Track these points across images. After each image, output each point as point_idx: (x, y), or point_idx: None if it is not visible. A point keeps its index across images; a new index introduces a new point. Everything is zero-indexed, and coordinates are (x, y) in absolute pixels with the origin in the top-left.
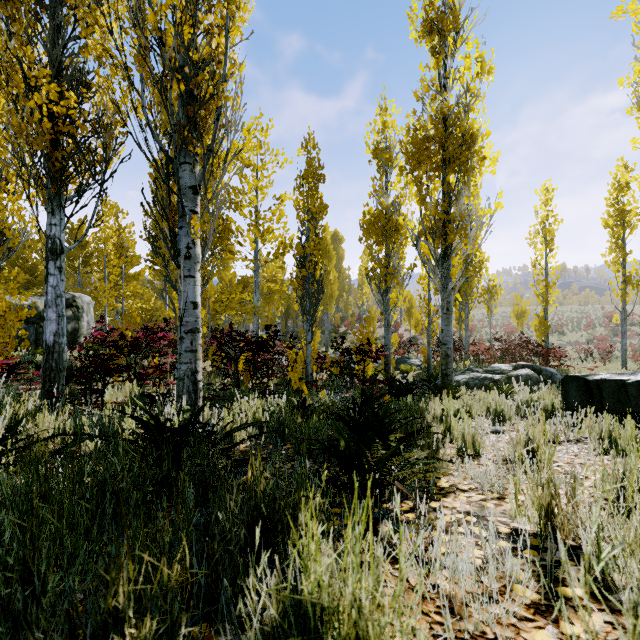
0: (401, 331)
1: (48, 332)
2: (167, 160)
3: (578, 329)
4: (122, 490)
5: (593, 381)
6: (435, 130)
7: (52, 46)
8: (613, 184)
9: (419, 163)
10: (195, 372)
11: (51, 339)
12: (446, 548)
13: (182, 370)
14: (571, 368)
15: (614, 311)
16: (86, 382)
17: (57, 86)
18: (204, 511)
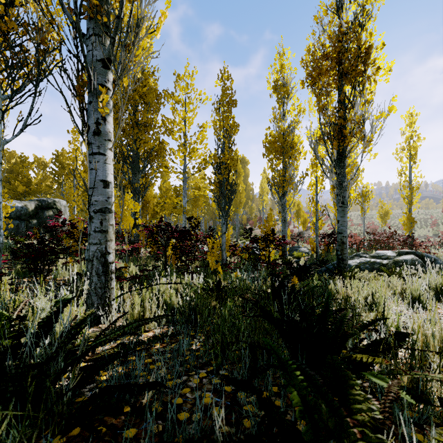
0: (291, 228)
1: None
2: (75, 32)
3: (425, 226)
4: None
5: None
6: (333, 47)
7: None
8: None
9: (318, 77)
10: (105, 253)
11: None
12: None
13: (91, 251)
14: (439, 255)
15: None
16: (35, 263)
17: None
18: None
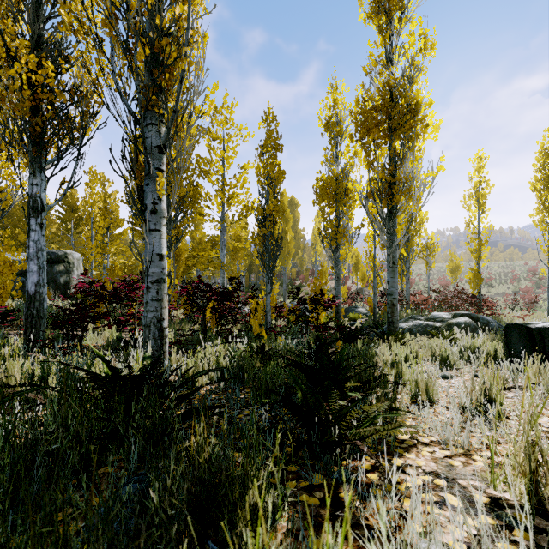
0: (349, 284)
1: (30, 283)
2: (134, 121)
3: (505, 282)
4: (57, 450)
5: (535, 329)
6: (382, 101)
7: (34, 22)
8: (540, 152)
9: (367, 131)
10: (161, 319)
11: (32, 289)
12: (422, 529)
13: (148, 318)
14: (503, 316)
15: (537, 266)
16: (68, 328)
17: (36, 57)
18: (138, 484)
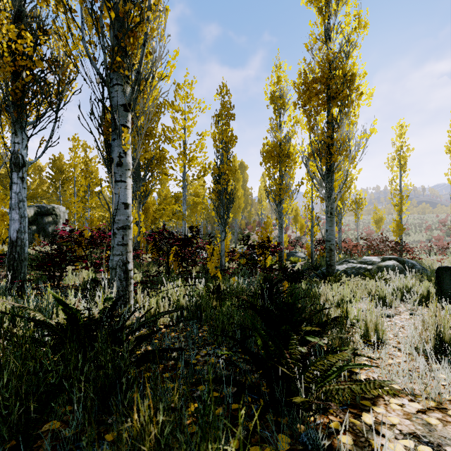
0: (289, 233)
1: (12, 230)
2: (102, 82)
3: (420, 231)
4: None
5: None
6: (322, 73)
7: None
8: None
9: (309, 99)
10: (126, 262)
11: (14, 235)
12: None
13: (115, 261)
14: (423, 260)
15: (446, 218)
16: (50, 270)
17: (16, 28)
18: None
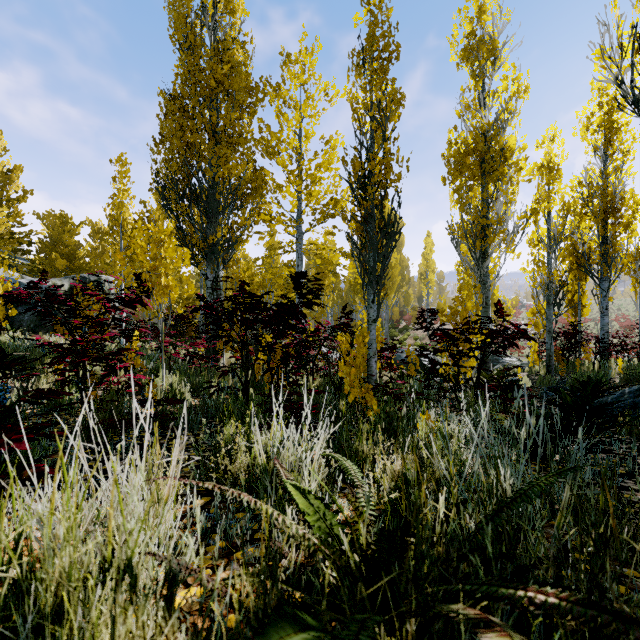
0: None
1: None
2: None
3: None
4: None
5: None
6: None
7: None
8: None
9: None
10: None
11: None
12: None
13: None
14: None
15: None
16: None
17: None
18: None
